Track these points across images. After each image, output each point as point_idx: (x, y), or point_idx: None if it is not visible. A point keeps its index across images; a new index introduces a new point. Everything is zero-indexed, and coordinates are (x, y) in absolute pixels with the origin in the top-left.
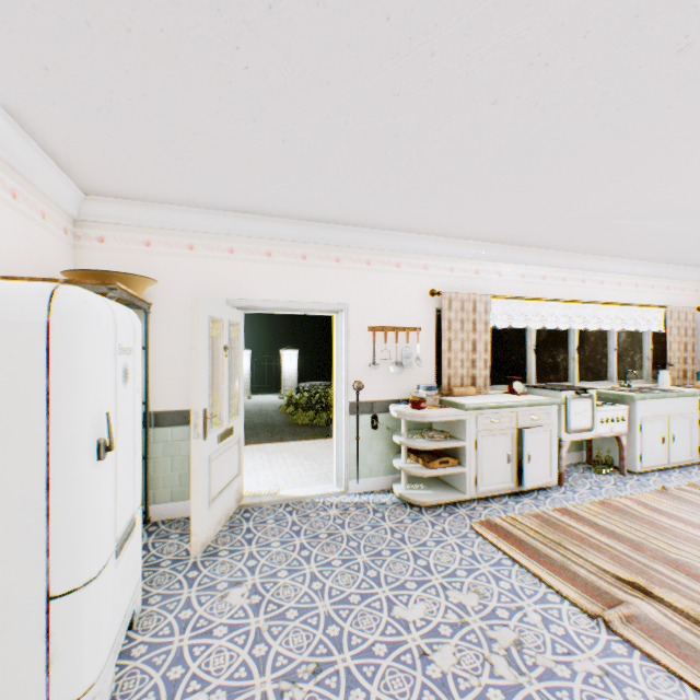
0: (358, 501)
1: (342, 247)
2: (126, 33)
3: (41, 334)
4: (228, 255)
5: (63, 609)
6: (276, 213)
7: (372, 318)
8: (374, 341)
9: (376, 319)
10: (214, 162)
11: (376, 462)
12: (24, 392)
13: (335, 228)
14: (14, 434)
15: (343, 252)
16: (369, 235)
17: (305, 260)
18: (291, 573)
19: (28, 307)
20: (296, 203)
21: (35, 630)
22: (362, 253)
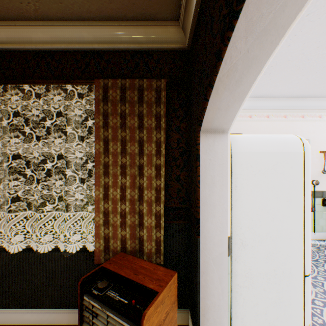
0: (320, 244)
1: (305, 110)
2: (322, 14)
3: (301, 157)
4: (248, 119)
5: (307, 282)
6: (276, 96)
7: (322, 146)
8: (324, 159)
9: (324, 147)
10: (279, 73)
11: (324, 224)
12: (295, 183)
13: (304, 100)
14: (291, 201)
15: (305, 112)
16: (322, 102)
17: (285, 118)
18: (325, 279)
19: (296, 145)
20: (296, 89)
21: (299, 289)
22: (316, 111)
